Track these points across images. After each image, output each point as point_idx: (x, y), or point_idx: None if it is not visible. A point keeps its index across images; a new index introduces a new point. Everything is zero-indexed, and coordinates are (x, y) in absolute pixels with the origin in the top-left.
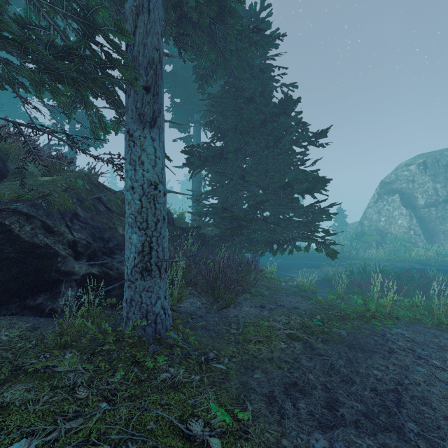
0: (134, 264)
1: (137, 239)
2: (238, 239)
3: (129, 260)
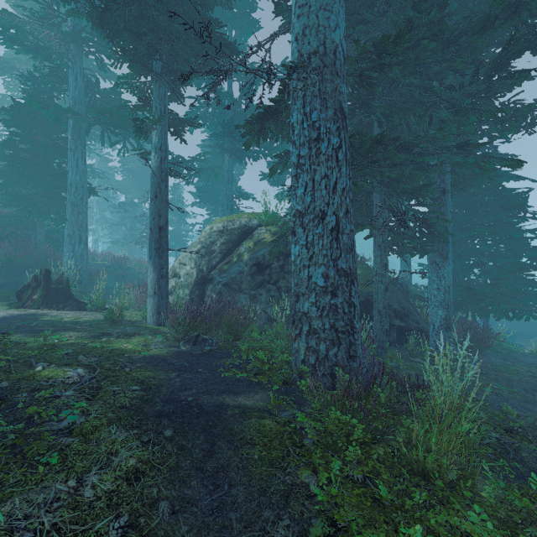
0: (440, 324)
1: (441, 312)
2: (471, 307)
3: (437, 322)
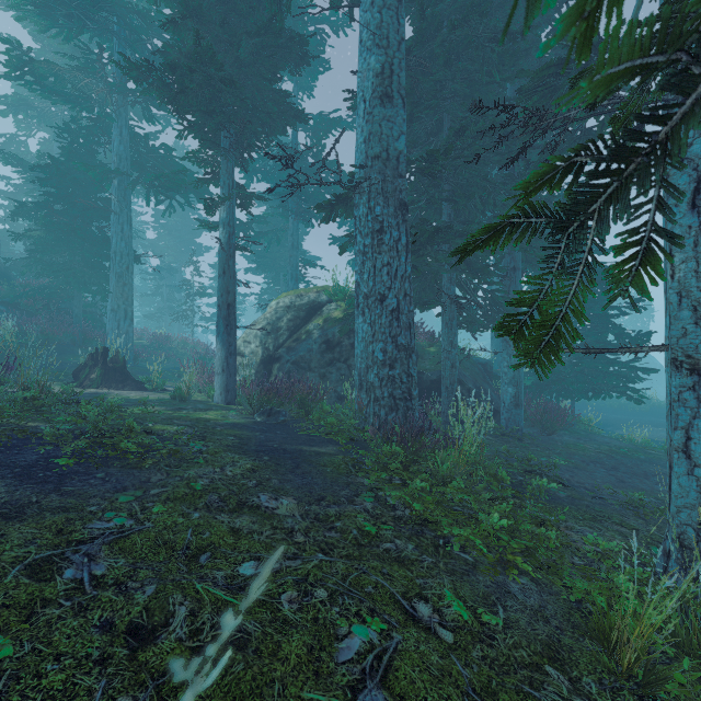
0: (510, 401)
1: (511, 390)
2: (555, 388)
3: (507, 400)
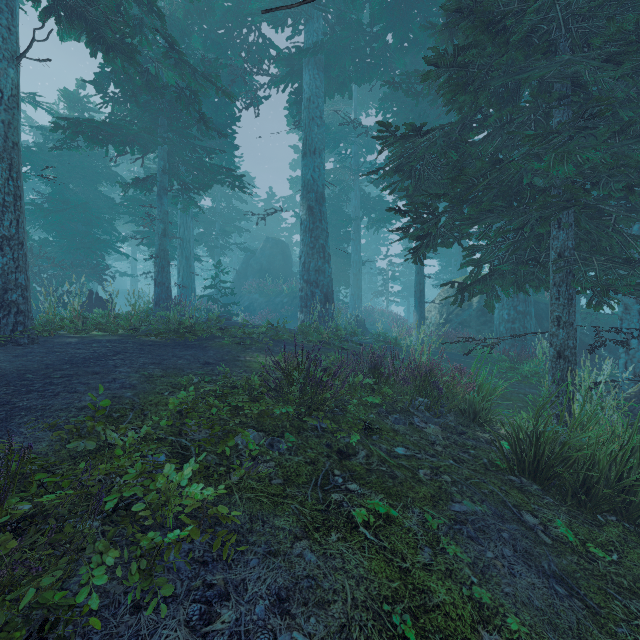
0: None
1: None
2: None
3: None
